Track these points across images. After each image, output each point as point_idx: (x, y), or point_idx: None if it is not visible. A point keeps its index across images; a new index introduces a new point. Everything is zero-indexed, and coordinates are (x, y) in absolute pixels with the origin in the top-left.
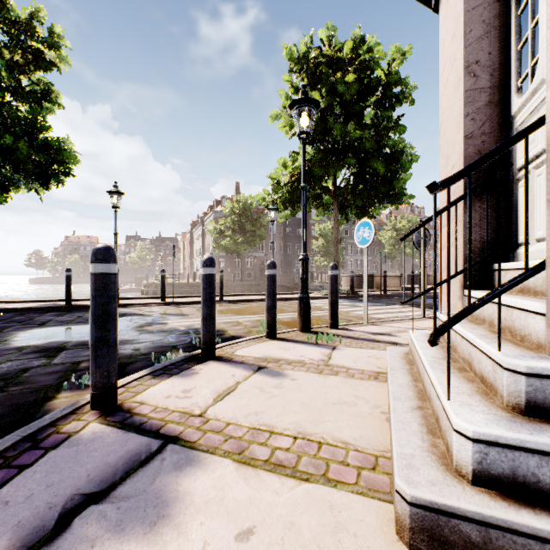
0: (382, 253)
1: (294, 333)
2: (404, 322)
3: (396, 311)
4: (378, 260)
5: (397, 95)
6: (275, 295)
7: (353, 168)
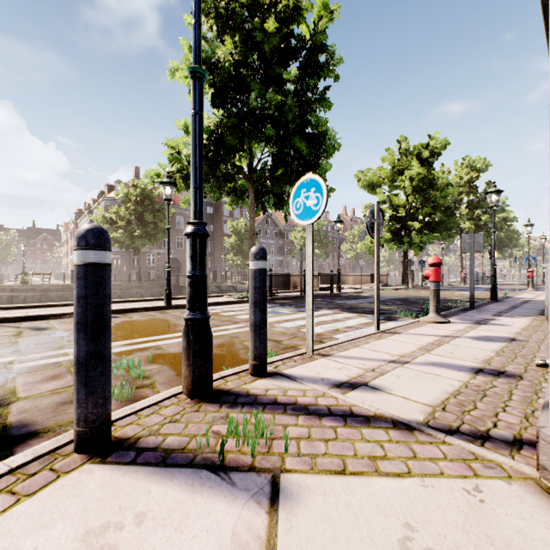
0: (303, 250)
1: (170, 409)
2: (363, 345)
3: (331, 319)
4: (298, 257)
5: (321, 67)
6: (103, 323)
7: (272, 146)
